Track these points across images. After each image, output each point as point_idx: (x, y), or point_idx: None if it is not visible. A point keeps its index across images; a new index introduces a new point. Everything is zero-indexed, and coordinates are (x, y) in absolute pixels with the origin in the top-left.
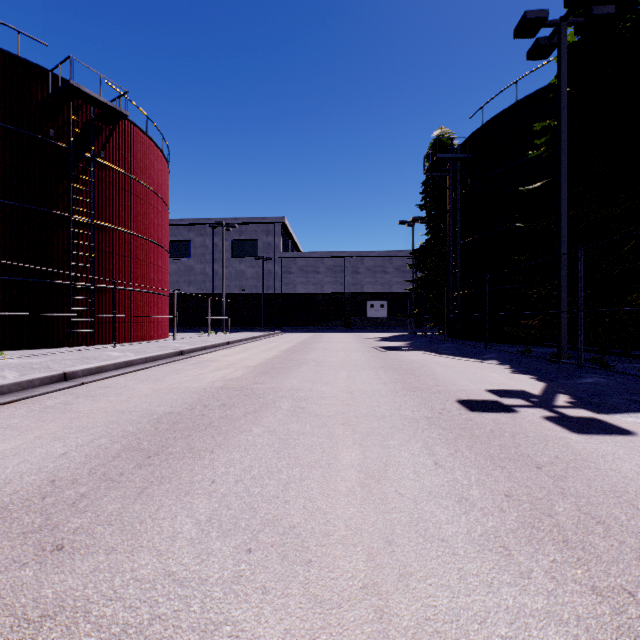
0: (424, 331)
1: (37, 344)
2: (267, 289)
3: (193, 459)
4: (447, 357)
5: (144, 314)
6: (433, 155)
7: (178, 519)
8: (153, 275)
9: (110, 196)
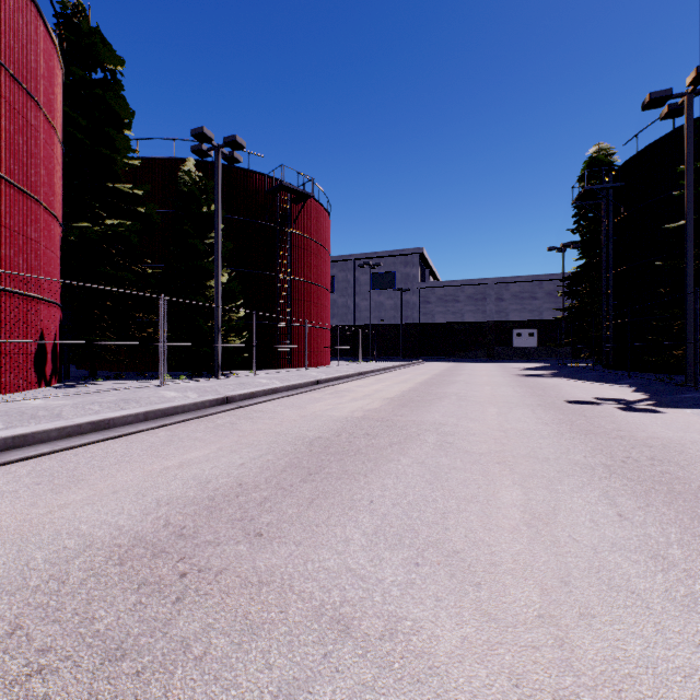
0: (582, 362)
1: (259, 367)
2: (405, 319)
3: (422, 407)
4: (583, 382)
5: (317, 345)
6: (587, 175)
7: (432, 415)
8: (322, 314)
9: (298, 256)
